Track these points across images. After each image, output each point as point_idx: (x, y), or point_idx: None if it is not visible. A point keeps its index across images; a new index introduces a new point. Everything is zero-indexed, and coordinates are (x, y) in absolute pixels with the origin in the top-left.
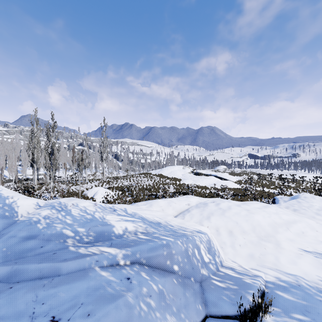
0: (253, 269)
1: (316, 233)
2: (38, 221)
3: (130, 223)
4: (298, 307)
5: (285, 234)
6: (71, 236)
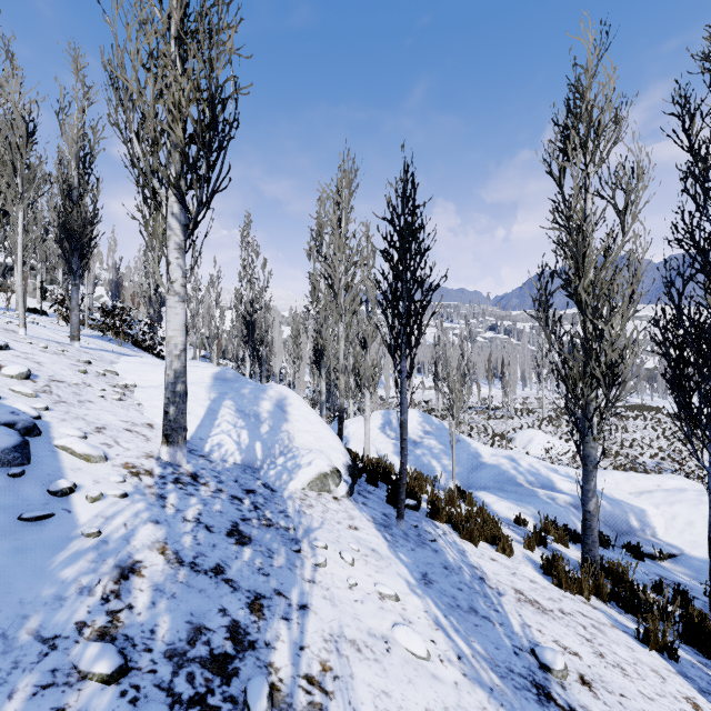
0: (683, 547)
1: None
2: (500, 465)
3: (569, 483)
4: (695, 567)
5: None
6: (524, 480)
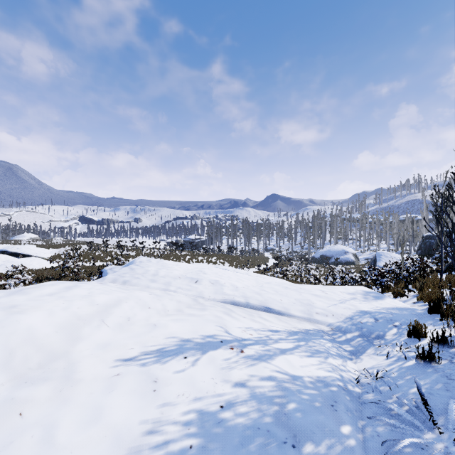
0: None
1: (148, 312)
2: None
3: None
4: None
5: (95, 337)
6: None
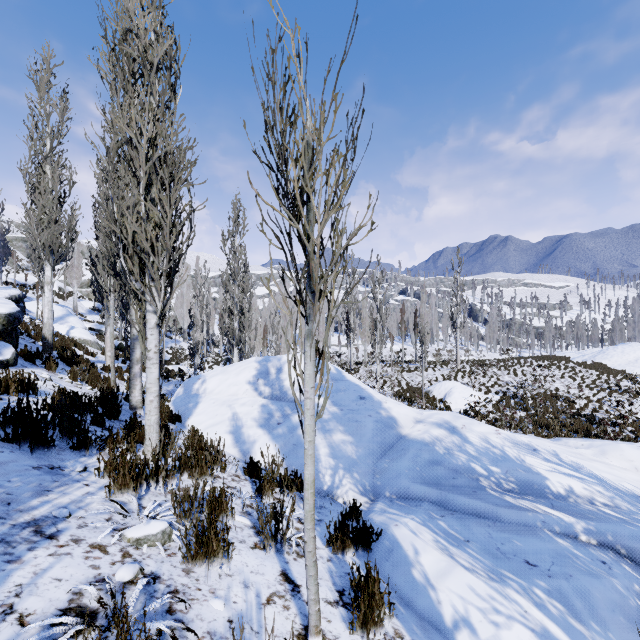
0: None
1: None
2: (433, 442)
3: (576, 480)
4: None
5: None
6: (483, 475)
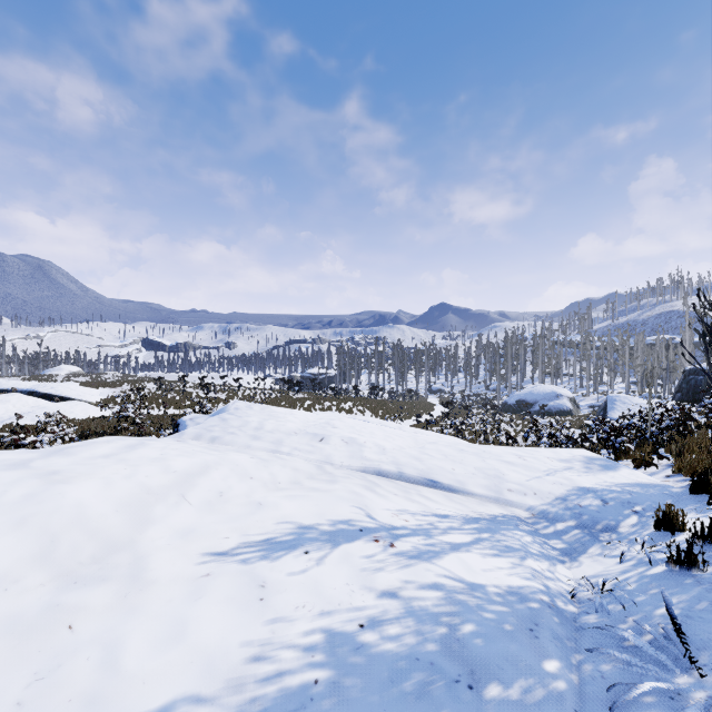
0: None
1: (250, 485)
2: None
3: None
4: None
5: (173, 519)
6: None
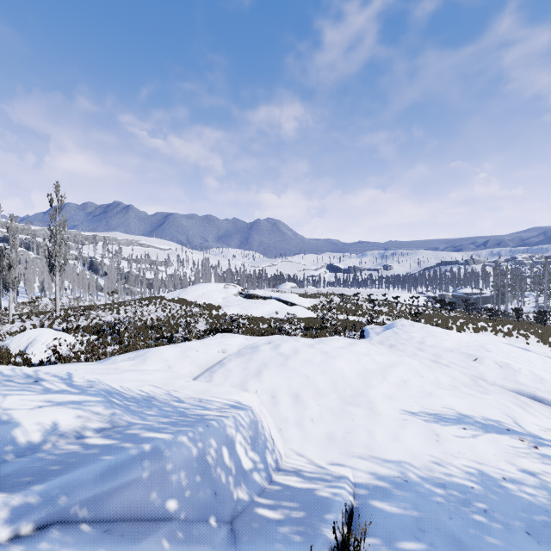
0: (333, 464)
1: (421, 380)
2: None
3: (70, 409)
4: (407, 526)
5: (381, 388)
6: None
